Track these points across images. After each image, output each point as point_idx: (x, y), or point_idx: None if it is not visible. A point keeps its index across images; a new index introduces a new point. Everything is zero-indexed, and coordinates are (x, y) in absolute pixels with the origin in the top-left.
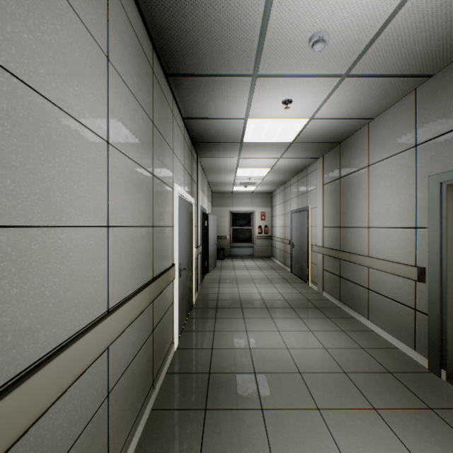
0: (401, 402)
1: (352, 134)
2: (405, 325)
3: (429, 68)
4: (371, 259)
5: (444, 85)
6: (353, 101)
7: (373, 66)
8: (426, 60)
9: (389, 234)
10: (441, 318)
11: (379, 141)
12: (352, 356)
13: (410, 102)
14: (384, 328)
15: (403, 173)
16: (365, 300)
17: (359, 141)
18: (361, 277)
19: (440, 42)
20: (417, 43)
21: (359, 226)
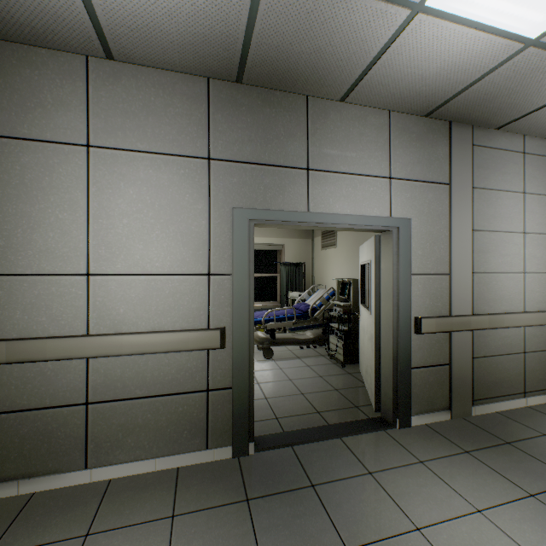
0: (315, 509)
1: (18, 43)
2: (190, 423)
3: (256, 74)
4: (109, 338)
5: (250, 106)
6: (170, 4)
7: (281, 6)
8: (273, 65)
9: (154, 286)
10: (249, 383)
11: (124, 111)
12: (204, 543)
13: (201, 92)
14: (141, 456)
15: (187, 191)
16: (77, 431)
17: (50, 75)
18: (59, 387)
19: (302, 64)
20: (310, 44)
21: (50, 271)
